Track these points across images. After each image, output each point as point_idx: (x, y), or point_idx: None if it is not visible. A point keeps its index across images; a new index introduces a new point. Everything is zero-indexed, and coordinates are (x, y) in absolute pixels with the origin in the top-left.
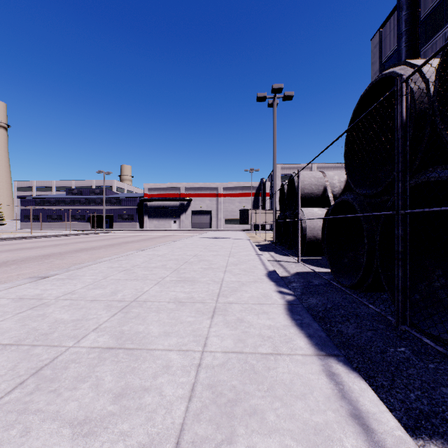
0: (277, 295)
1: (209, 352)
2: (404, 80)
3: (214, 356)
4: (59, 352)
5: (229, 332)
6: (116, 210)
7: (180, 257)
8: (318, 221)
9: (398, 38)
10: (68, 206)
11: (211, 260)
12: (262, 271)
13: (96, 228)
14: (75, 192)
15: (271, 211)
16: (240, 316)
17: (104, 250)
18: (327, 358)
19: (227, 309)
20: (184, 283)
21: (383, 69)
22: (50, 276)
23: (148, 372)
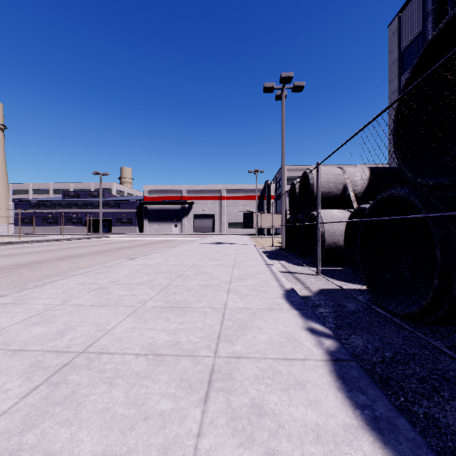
0: (309, 338)
1: None
2: None
3: None
4: None
5: (239, 453)
6: (115, 213)
7: (174, 269)
8: (338, 225)
9: (424, 18)
10: (65, 210)
11: (212, 273)
12: (277, 290)
13: (94, 232)
14: (72, 194)
15: (277, 215)
16: (256, 394)
17: (91, 257)
18: None
19: (233, 373)
20: (171, 311)
21: (402, 58)
22: None
23: None
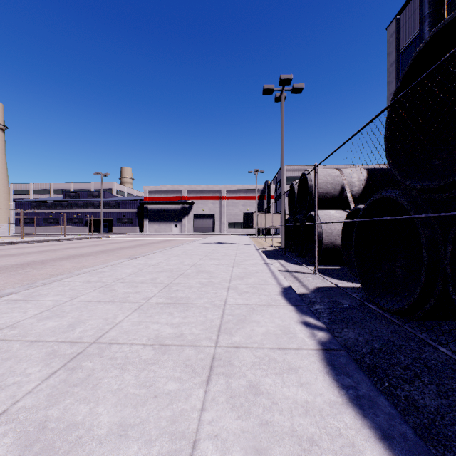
0: (303, 331)
1: None
2: None
3: None
4: None
5: (237, 423)
6: (115, 213)
7: (176, 268)
8: (336, 225)
9: (421, 21)
10: (66, 210)
11: (212, 272)
12: (275, 287)
13: (95, 232)
14: (72, 194)
15: (277, 215)
16: (253, 377)
17: (94, 257)
18: None
19: (232, 360)
20: (174, 307)
21: (400, 60)
22: (1, 297)
23: None
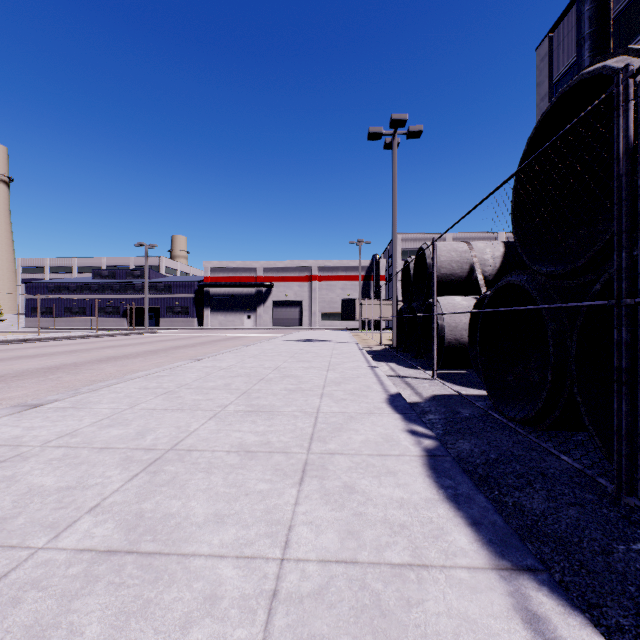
0: (408, 439)
1: (294, 561)
2: (634, 72)
3: (303, 572)
4: (14, 562)
5: (331, 514)
6: (164, 300)
7: (254, 372)
8: (462, 316)
9: (579, 44)
10: (96, 295)
11: (301, 376)
12: (379, 394)
13: (136, 326)
14: (105, 274)
15: (388, 302)
16: (348, 479)
17: (142, 359)
18: (516, 577)
19: (327, 465)
20: (257, 415)
21: (554, 93)
22: (45, 404)
23: (174, 614)
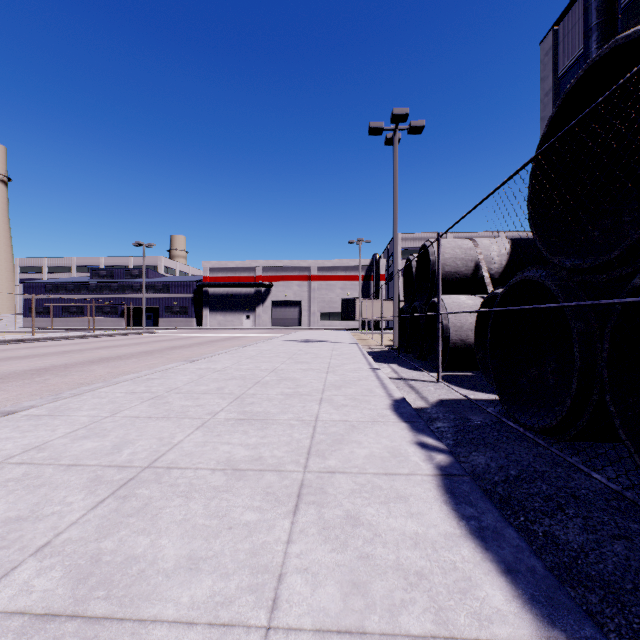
0: (417, 453)
1: (283, 632)
2: None
3: None
4: None
5: (331, 556)
6: (163, 300)
7: (250, 374)
8: (467, 316)
9: (586, 35)
10: (93, 295)
11: (299, 379)
12: (383, 399)
13: (134, 326)
14: (103, 273)
15: (388, 302)
16: (352, 506)
17: (135, 360)
18: None
19: (326, 487)
20: (249, 424)
21: (558, 87)
22: (19, 411)
23: None
